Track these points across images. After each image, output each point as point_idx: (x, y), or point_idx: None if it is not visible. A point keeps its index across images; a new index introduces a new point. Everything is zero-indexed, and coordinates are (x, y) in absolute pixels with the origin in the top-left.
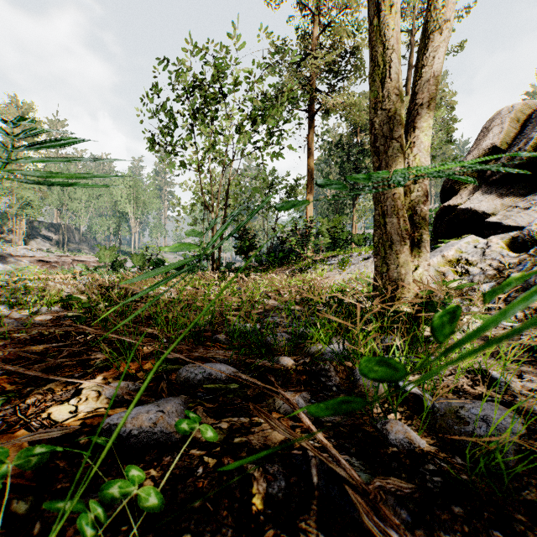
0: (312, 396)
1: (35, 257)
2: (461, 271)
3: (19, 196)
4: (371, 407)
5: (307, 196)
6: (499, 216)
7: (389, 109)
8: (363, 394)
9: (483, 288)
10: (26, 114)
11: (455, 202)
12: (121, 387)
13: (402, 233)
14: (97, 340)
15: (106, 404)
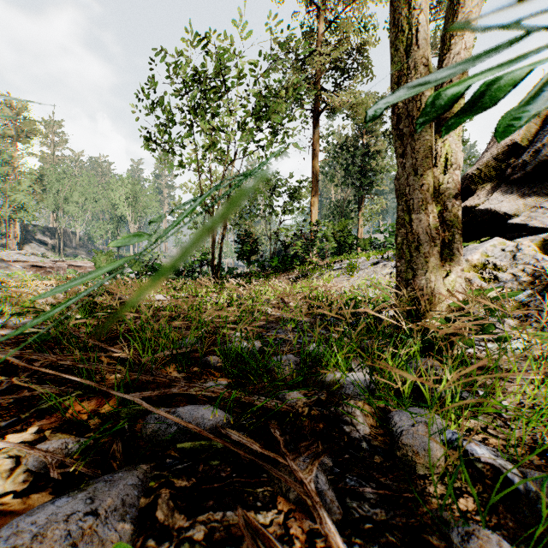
0: (335, 460)
1: (29, 262)
2: (489, 277)
3: (12, 199)
4: (424, 482)
5: (312, 199)
6: (522, 217)
7: None
8: (411, 460)
9: (518, 296)
10: (20, 114)
11: (472, 203)
12: (54, 449)
13: (431, 232)
14: (58, 363)
15: (22, 484)
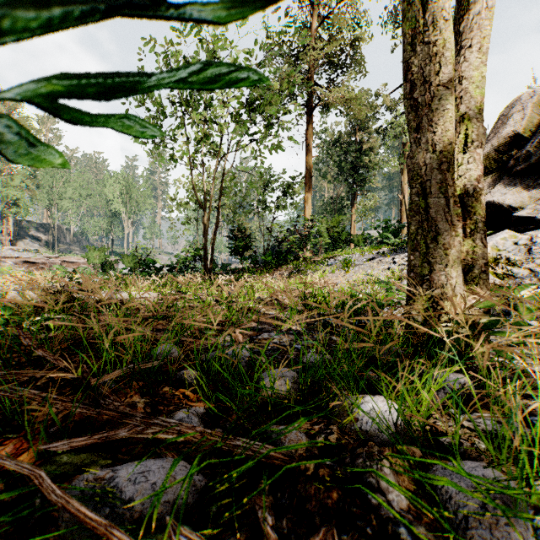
0: None
1: (21, 258)
2: (502, 273)
3: (5, 195)
4: None
5: (305, 195)
6: (527, 210)
7: (436, 41)
8: None
9: None
10: (13, 110)
11: None
12: None
13: (452, 219)
14: None
15: None
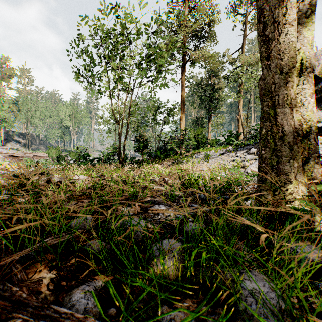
0: None
1: (8, 153)
2: None
3: None
4: None
5: (181, 115)
6: None
7: None
8: None
9: None
10: (4, 64)
11: None
12: None
13: (295, 124)
14: None
15: None
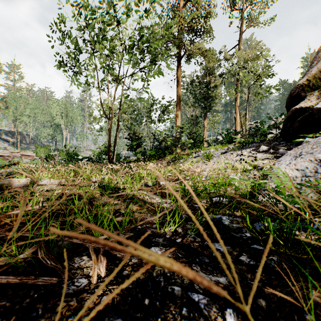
0: None
1: None
2: None
3: None
4: None
5: (176, 112)
6: None
7: None
8: None
9: None
10: None
11: (305, 105)
12: None
13: None
14: None
15: None
